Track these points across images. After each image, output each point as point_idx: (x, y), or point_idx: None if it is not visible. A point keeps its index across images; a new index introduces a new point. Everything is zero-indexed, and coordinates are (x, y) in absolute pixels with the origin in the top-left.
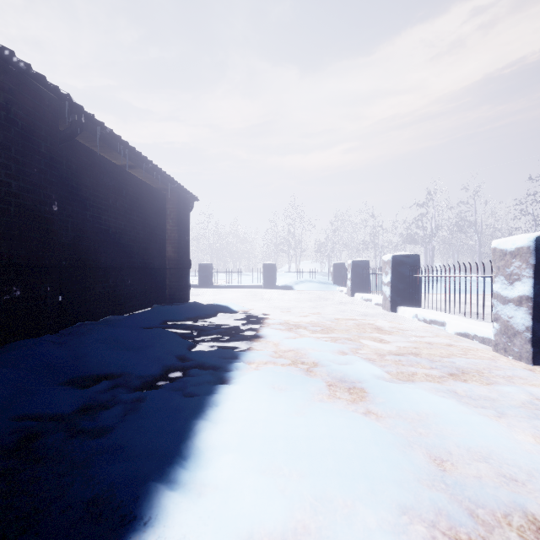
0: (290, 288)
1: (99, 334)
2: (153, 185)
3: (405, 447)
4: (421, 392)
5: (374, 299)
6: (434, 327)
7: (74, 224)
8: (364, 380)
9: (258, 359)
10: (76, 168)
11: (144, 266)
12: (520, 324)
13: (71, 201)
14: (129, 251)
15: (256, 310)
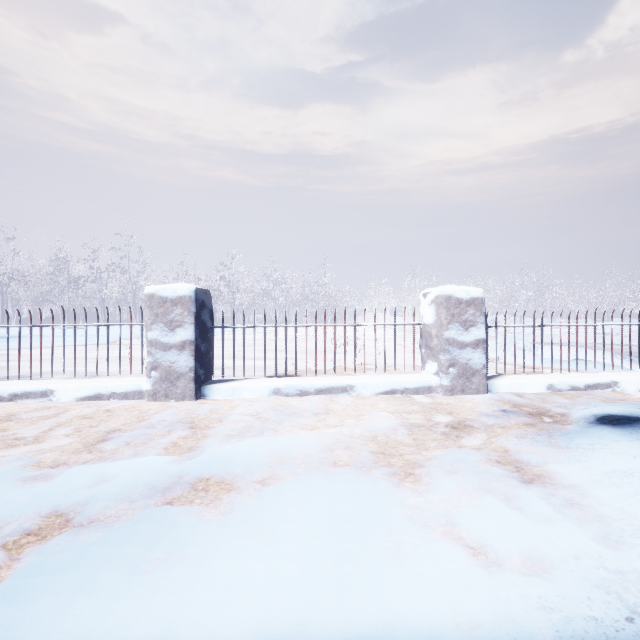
0: None
1: None
2: None
3: (326, 472)
4: (236, 445)
5: None
6: (29, 403)
7: None
8: (179, 472)
9: None
10: None
11: None
12: (184, 367)
13: None
14: None
15: None
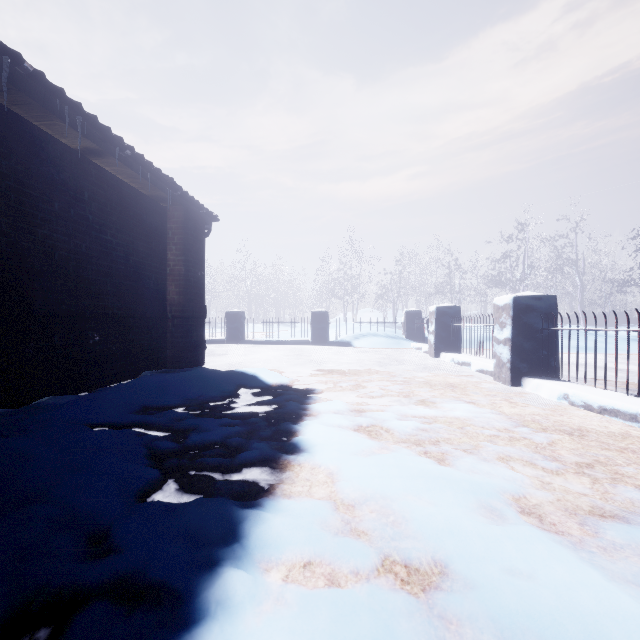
0: (348, 344)
1: None
2: (144, 190)
3: None
4: None
5: (475, 362)
6: (614, 423)
7: None
8: None
9: (291, 545)
10: None
11: (126, 313)
12: None
13: None
14: (97, 289)
15: (299, 381)
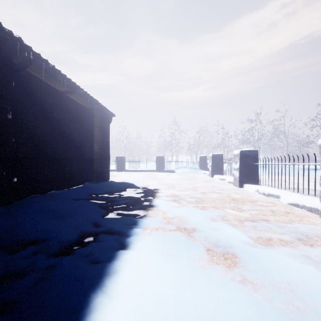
0: (173, 171)
1: (38, 206)
2: (85, 105)
3: None
4: (284, 259)
5: (227, 178)
6: (271, 199)
7: (28, 129)
8: (234, 245)
9: (152, 225)
10: (29, 91)
11: (79, 157)
12: None
13: (25, 113)
14: (68, 147)
15: (151, 186)
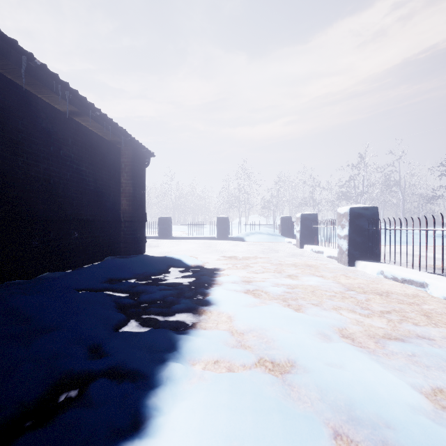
0: (242, 239)
1: None
2: (106, 137)
3: None
4: None
5: (326, 251)
6: (410, 288)
7: None
8: (393, 420)
9: (206, 352)
10: (2, 106)
11: (95, 218)
12: None
13: None
14: (76, 202)
15: (209, 263)
